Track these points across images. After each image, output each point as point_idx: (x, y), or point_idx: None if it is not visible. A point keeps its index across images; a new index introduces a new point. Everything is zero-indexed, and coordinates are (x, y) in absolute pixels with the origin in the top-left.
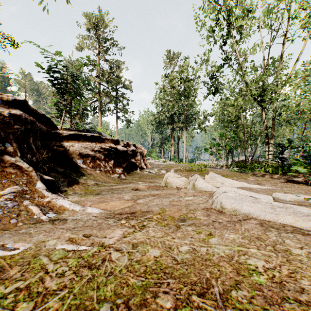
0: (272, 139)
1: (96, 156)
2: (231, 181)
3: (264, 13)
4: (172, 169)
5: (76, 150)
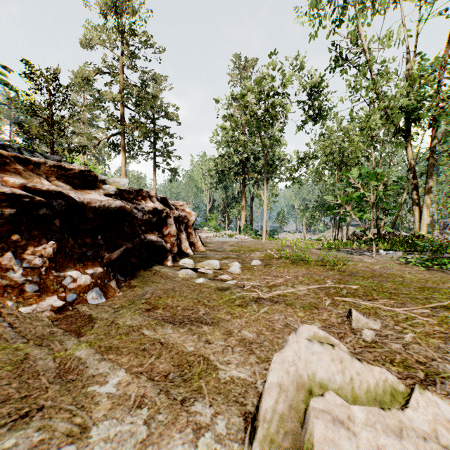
0: (429, 195)
1: None
2: None
3: None
4: (253, 256)
5: None
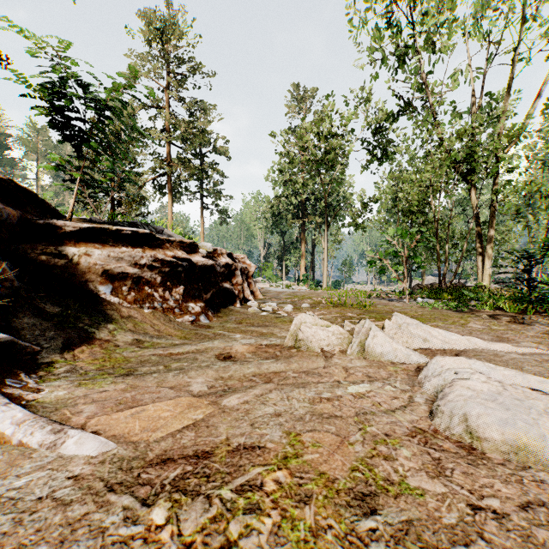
0: (491, 245)
1: (144, 277)
2: (444, 333)
3: (476, 7)
4: (304, 302)
5: (96, 265)
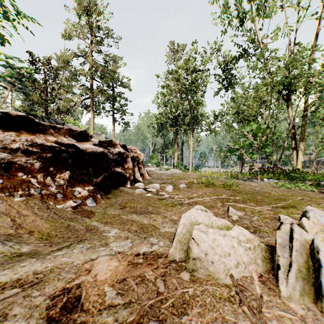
0: (303, 142)
1: (17, 162)
2: None
3: None
4: (181, 182)
5: None
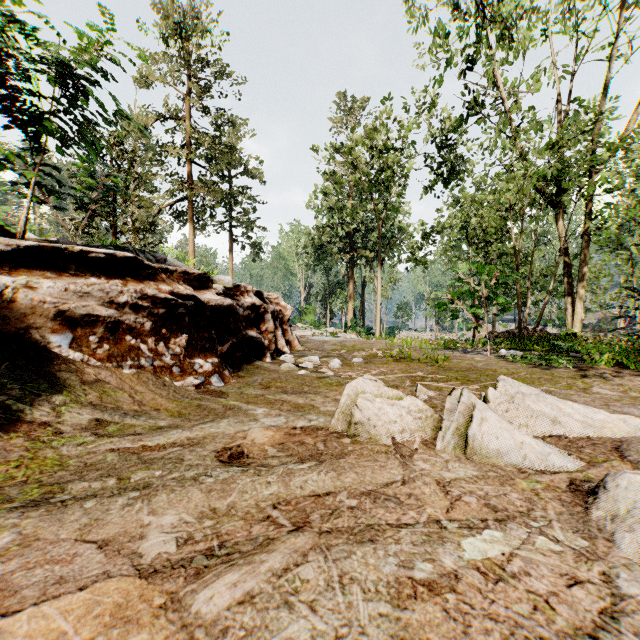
0: (583, 283)
1: (125, 321)
2: (582, 410)
3: None
4: (356, 355)
5: (44, 303)
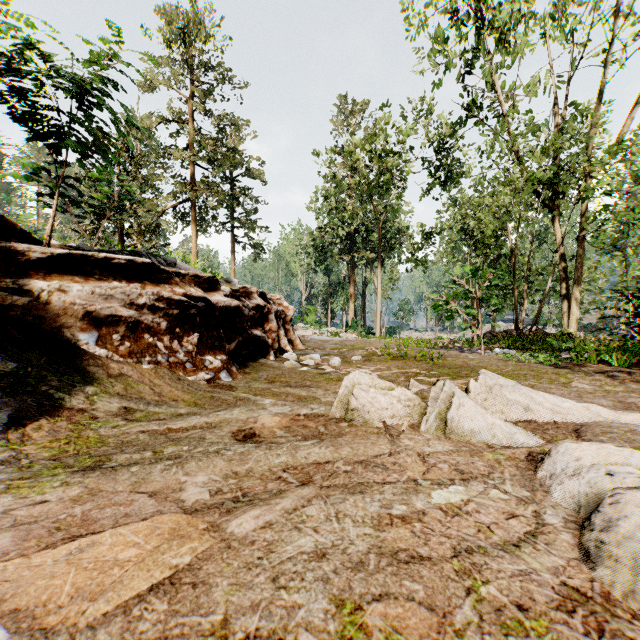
0: (579, 284)
1: (144, 321)
2: (552, 399)
3: None
4: (355, 353)
5: (74, 305)
